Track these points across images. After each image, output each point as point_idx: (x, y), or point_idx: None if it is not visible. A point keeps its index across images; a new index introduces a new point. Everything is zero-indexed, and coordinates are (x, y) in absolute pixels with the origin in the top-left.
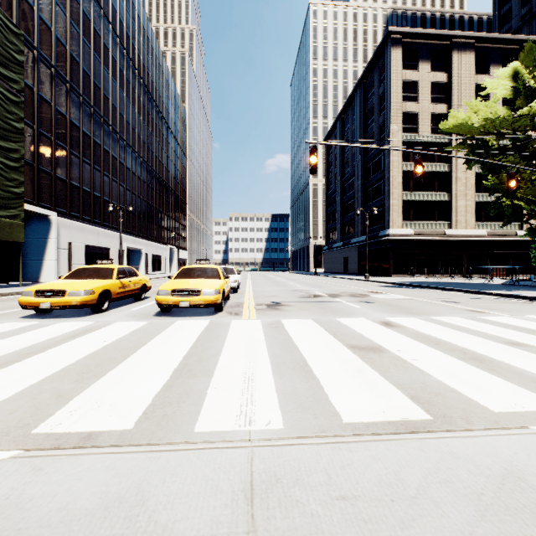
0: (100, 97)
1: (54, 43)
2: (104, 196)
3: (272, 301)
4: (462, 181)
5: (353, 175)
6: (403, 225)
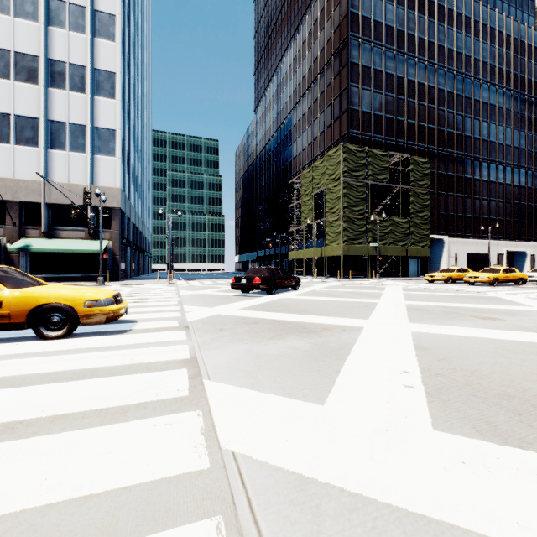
0: (478, 145)
1: (445, 137)
2: (482, 215)
3: None
4: None
5: None
6: None
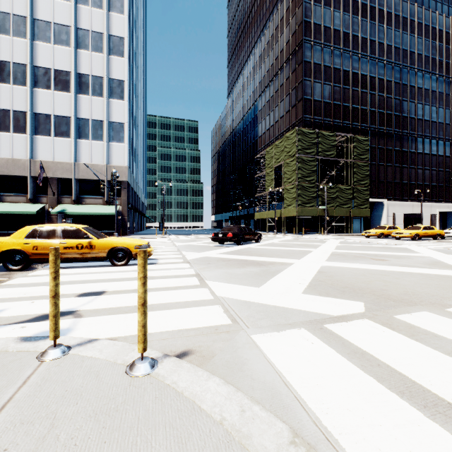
0: (414, 123)
1: (385, 118)
2: (417, 182)
3: None
4: None
5: None
6: None
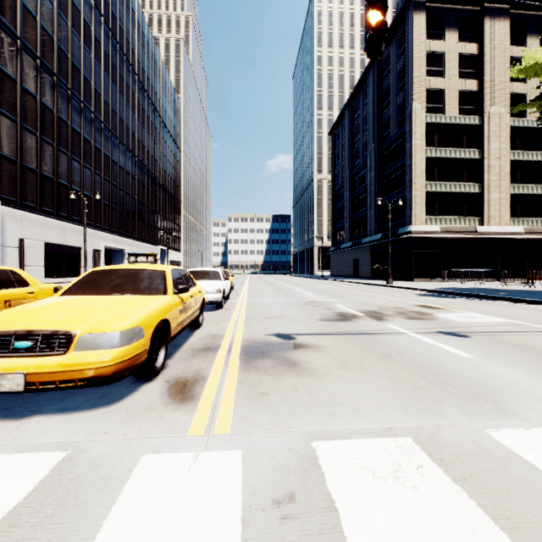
0: (67, 66)
1: None
2: (73, 185)
3: (277, 330)
4: (496, 169)
5: (365, 167)
6: (427, 221)
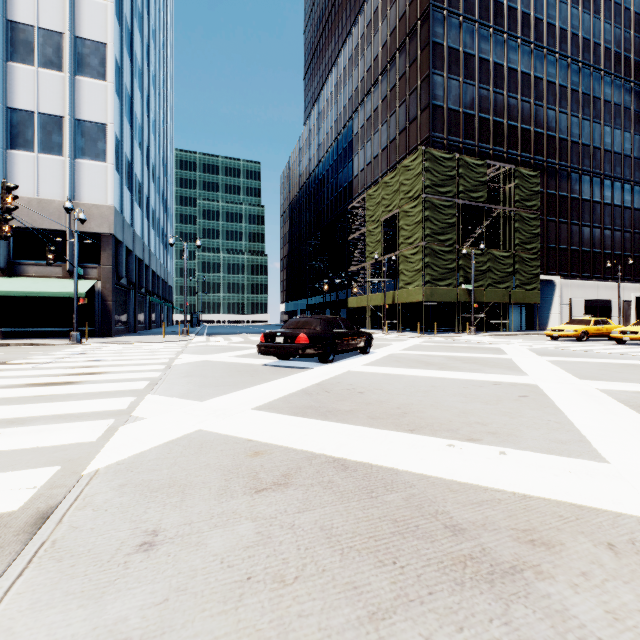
0: (599, 157)
1: (557, 145)
2: (604, 250)
3: None
4: None
5: None
6: None
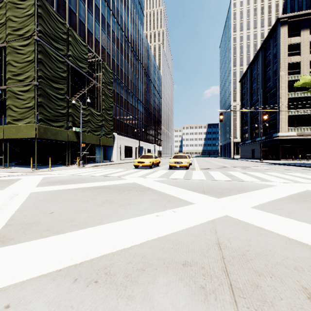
0: (129, 82)
1: (116, 66)
2: (130, 124)
3: (206, 167)
4: None
5: (258, 101)
6: (289, 130)
